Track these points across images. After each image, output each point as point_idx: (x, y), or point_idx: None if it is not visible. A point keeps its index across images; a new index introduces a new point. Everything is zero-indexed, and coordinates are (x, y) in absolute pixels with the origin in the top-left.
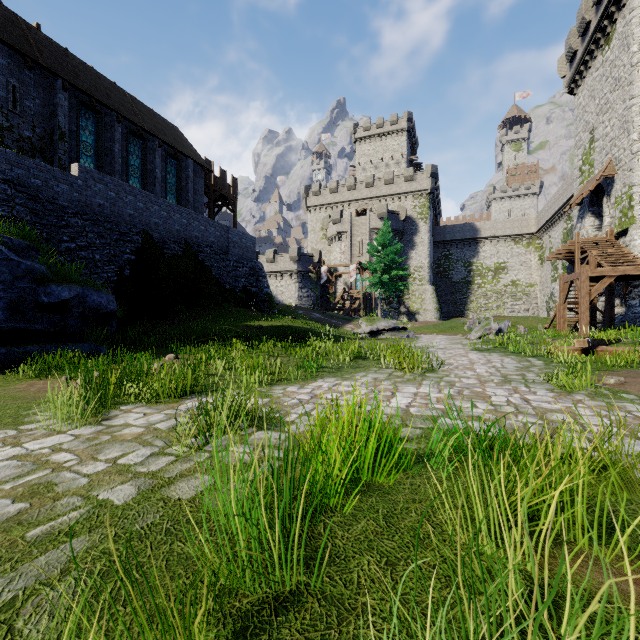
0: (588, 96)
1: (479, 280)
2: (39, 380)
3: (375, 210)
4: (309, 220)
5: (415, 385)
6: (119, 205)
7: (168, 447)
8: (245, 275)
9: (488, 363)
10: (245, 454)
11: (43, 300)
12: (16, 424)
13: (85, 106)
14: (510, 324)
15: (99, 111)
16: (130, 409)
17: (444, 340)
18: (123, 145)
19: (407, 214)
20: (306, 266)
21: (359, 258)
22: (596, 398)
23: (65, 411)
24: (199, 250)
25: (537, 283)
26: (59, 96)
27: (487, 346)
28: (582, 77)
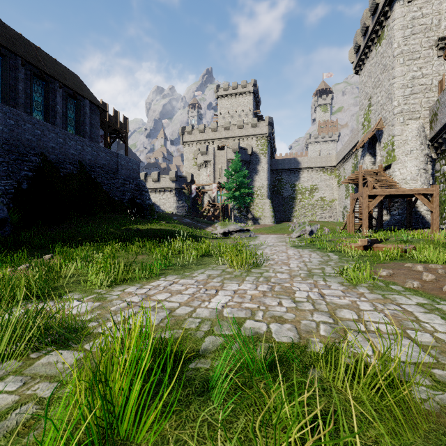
0: (367, 76)
1: (300, 196)
2: None
3: (231, 146)
4: (184, 152)
5: (239, 281)
6: (17, 131)
7: None
8: (131, 190)
9: (300, 258)
10: (4, 395)
11: None
12: None
13: None
14: (319, 227)
15: (4, 54)
16: None
17: (274, 238)
18: (27, 84)
19: (253, 150)
20: (181, 184)
21: (220, 180)
22: (374, 290)
23: None
24: (92, 170)
25: (336, 199)
26: None
27: (301, 244)
28: (364, 63)
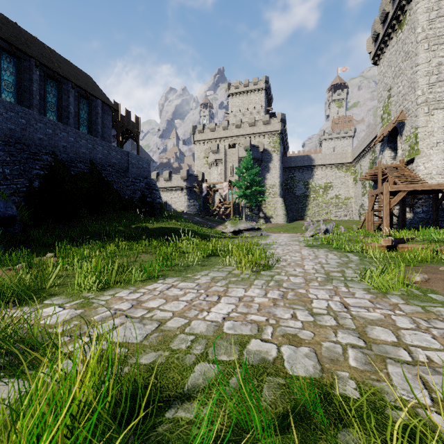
0: (387, 65)
1: (314, 194)
2: None
3: (242, 144)
4: (195, 150)
5: (245, 286)
6: (29, 130)
7: None
8: (141, 189)
9: (315, 259)
10: None
11: None
12: None
13: (6, 52)
14: (334, 225)
15: (19, 57)
16: None
17: (287, 237)
18: (41, 85)
19: (264, 147)
20: (193, 183)
21: (231, 178)
22: (410, 301)
23: None
24: (102, 169)
25: (352, 197)
26: None
27: (316, 243)
28: (383, 52)
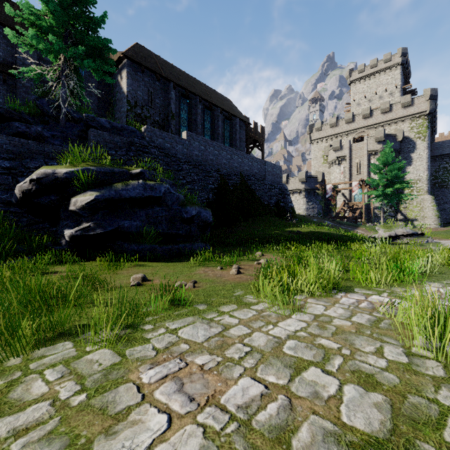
0: None
1: None
2: (204, 268)
3: (372, 135)
4: (312, 150)
5: None
6: (205, 154)
7: (408, 347)
8: (276, 194)
9: None
10: None
11: (184, 216)
12: (244, 304)
13: (183, 96)
14: None
15: (190, 97)
16: (304, 299)
17: None
18: (201, 116)
19: (403, 135)
20: (311, 185)
21: (357, 176)
22: None
23: (284, 300)
24: (248, 179)
25: None
26: (171, 93)
27: None
28: None
